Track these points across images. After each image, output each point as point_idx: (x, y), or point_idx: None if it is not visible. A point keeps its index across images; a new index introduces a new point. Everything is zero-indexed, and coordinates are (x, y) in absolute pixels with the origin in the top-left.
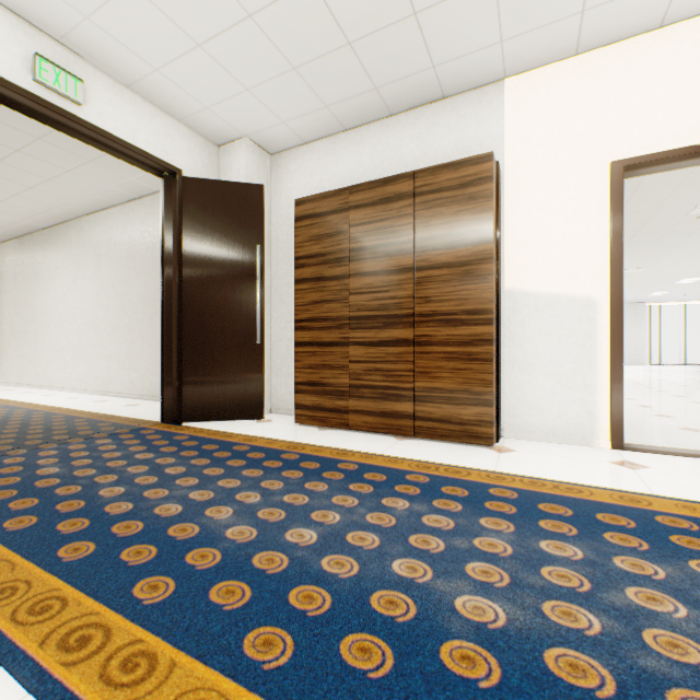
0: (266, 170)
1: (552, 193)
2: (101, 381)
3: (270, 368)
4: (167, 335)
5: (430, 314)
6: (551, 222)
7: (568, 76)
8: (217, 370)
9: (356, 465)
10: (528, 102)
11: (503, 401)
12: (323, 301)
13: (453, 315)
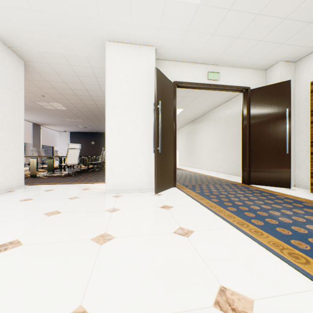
0: (291, 71)
1: None
2: (216, 167)
3: (294, 165)
4: (244, 151)
5: None
6: None
7: None
8: (265, 164)
9: None
10: None
11: None
12: None
13: None
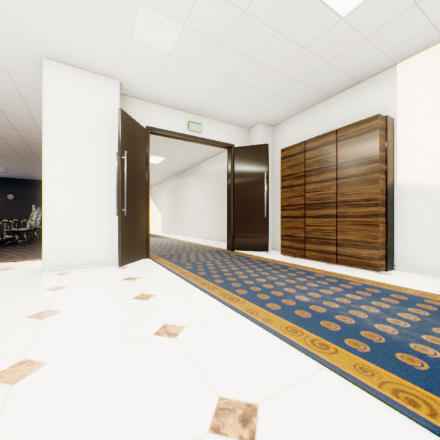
0: (270, 134)
1: (428, 125)
2: (205, 233)
3: (272, 228)
4: (228, 214)
5: (344, 201)
6: (427, 143)
7: (439, 53)
8: (247, 228)
9: (295, 269)
10: (412, 74)
11: (395, 249)
12: (293, 196)
13: (356, 202)
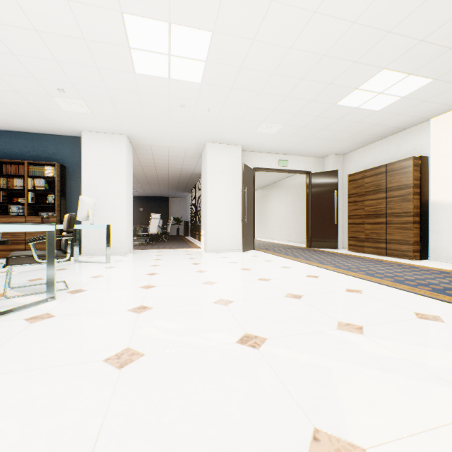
0: (340, 161)
1: (449, 163)
2: (286, 236)
3: (342, 232)
4: (307, 221)
5: (391, 213)
6: (449, 175)
7: None
8: (321, 232)
9: (353, 256)
10: (439, 127)
11: (429, 246)
12: (356, 209)
13: (398, 214)
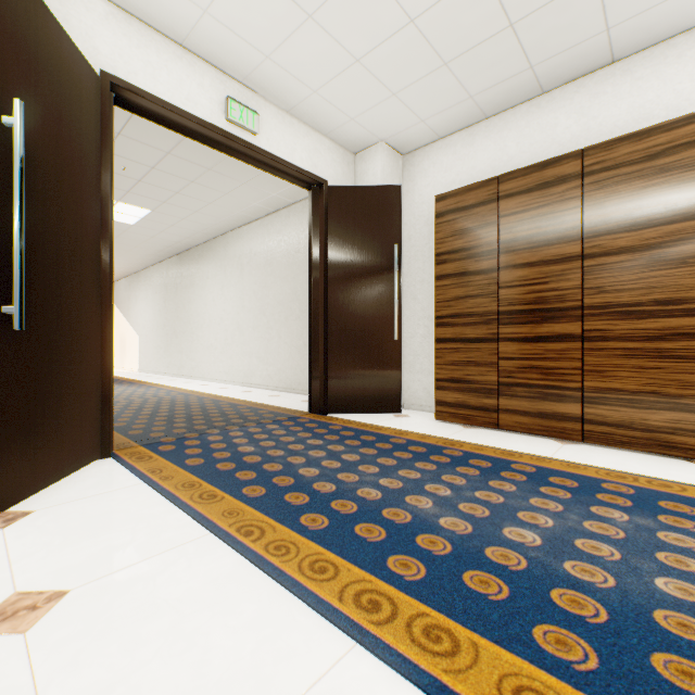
0: (398, 170)
1: None
2: (243, 374)
3: (402, 364)
4: (314, 333)
5: (603, 306)
6: None
7: None
8: (357, 365)
9: (531, 467)
10: None
11: None
12: (467, 296)
13: (635, 306)
